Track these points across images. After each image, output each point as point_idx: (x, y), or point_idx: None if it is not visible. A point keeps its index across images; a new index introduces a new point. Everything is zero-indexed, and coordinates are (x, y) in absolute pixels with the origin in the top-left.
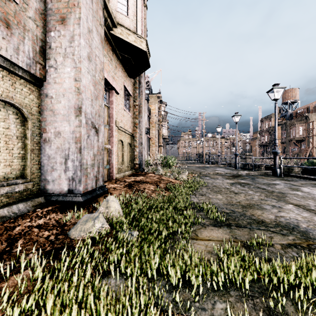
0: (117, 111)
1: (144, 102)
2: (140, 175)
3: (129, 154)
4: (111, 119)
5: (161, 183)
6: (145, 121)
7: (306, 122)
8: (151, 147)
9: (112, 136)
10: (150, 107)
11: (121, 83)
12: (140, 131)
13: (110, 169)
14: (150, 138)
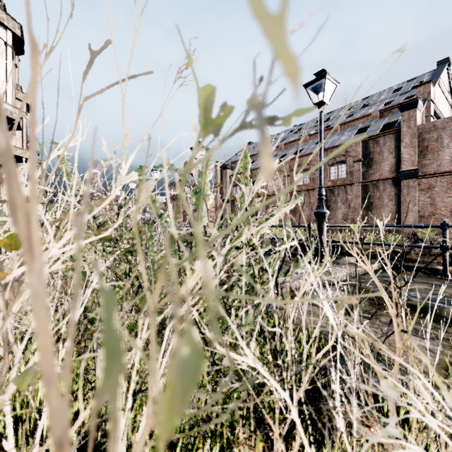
0: None
1: None
2: None
3: None
4: None
5: None
6: None
7: None
8: None
9: None
10: None
11: None
12: None
13: None
14: None
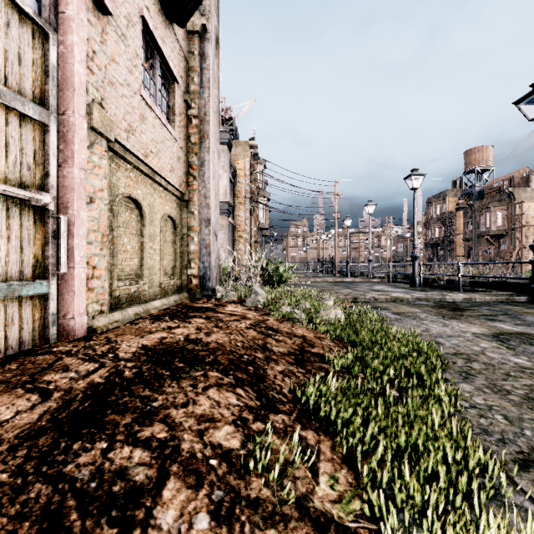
0: (106, 80)
1: (218, 118)
2: (197, 312)
3: (172, 250)
4: (64, 91)
5: (271, 361)
6: (224, 188)
7: (509, 204)
8: (236, 243)
9: (71, 162)
10: (235, 164)
11: (130, 0)
12: (204, 187)
13: (62, 296)
14: (235, 226)
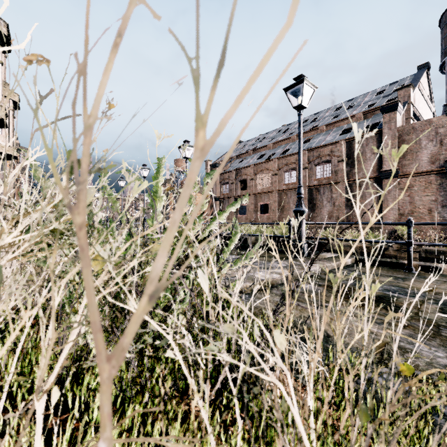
0: None
1: None
2: None
3: None
4: None
5: None
6: None
7: None
8: None
9: None
10: None
11: None
12: None
13: None
14: None
